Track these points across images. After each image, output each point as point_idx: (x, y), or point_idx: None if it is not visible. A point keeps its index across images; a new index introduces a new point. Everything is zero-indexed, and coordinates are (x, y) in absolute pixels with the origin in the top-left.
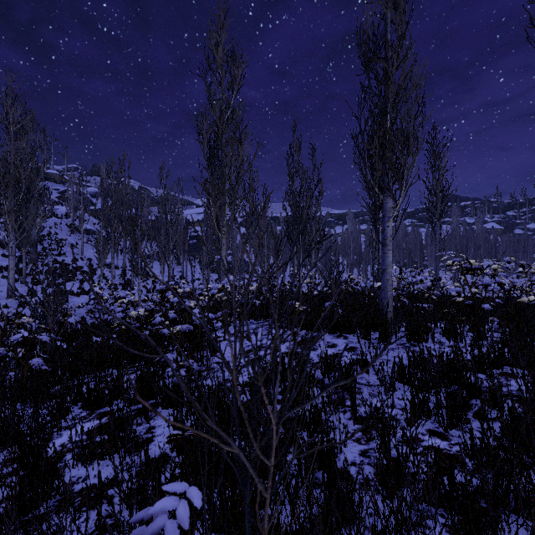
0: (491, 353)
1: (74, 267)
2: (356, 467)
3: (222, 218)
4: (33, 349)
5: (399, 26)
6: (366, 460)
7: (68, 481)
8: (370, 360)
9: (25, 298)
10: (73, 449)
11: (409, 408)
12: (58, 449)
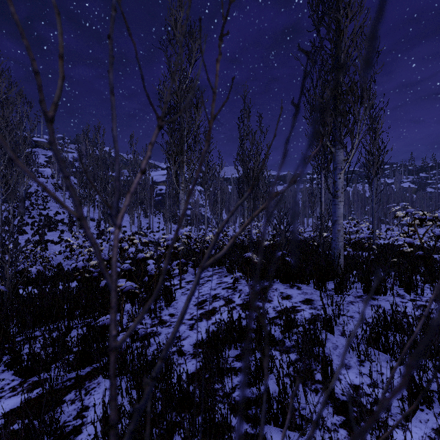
0: None
1: (56, 220)
2: None
3: (181, 175)
4: None
5: None
6: None
7: None
8: (333, 318)
9: None
10: None
11: (406, 397)
12: None
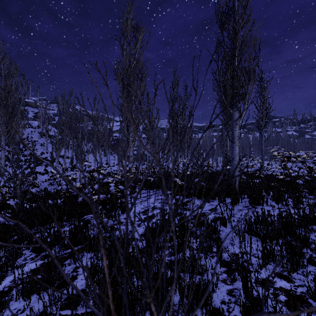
0: (312, 214)
1: (42, 157)
2: (226, 305)
3: (130, 127)
4: (8, 208)
5: (243, 0)
6: (233, 299)
7: (10, 313)
8: (227, 218)
9: (1, 176)
10: (16, 287)
11: (260, 256)
12: (8, 284)
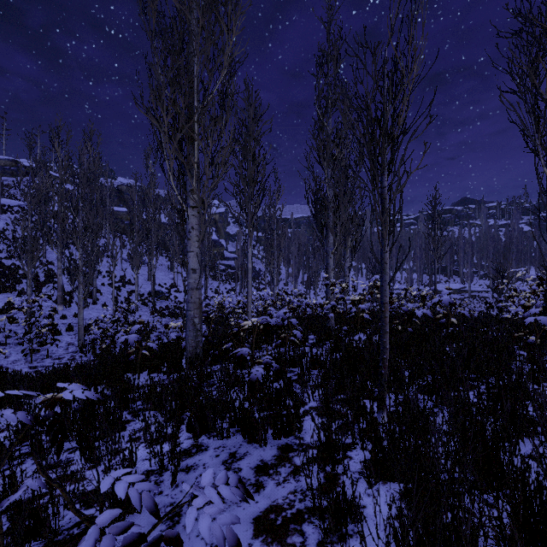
0: None
1: (19, 274)
2: None
3: (187, 171)
4: None
5: None
6: None
7: None
8: None
9: None
10: None
11: None
12: None
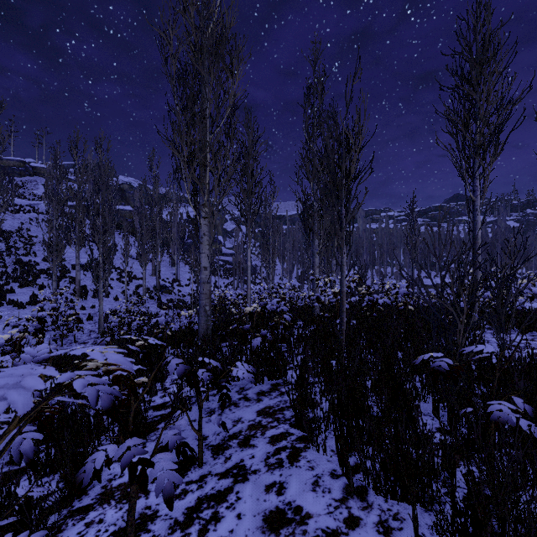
0: None
1: (38, 269)
2: None
3: (201, 190)
4: None
5: None
6: None
7: None
8: None
9: None
10: None
11: None
12: None
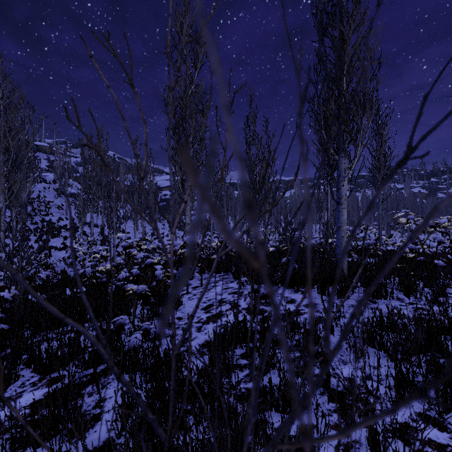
0: None
1: (59, 226)
2: None
3: (187, 181)
4: (5, 302)
5: None
6: None
7: None
8: (334, 320)
9: None
10: (2, 436)
11: (393, 386)
12: None
